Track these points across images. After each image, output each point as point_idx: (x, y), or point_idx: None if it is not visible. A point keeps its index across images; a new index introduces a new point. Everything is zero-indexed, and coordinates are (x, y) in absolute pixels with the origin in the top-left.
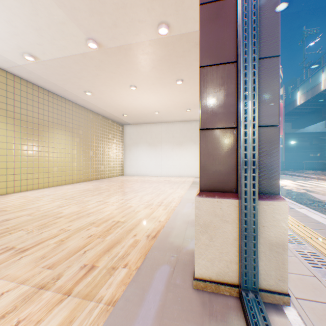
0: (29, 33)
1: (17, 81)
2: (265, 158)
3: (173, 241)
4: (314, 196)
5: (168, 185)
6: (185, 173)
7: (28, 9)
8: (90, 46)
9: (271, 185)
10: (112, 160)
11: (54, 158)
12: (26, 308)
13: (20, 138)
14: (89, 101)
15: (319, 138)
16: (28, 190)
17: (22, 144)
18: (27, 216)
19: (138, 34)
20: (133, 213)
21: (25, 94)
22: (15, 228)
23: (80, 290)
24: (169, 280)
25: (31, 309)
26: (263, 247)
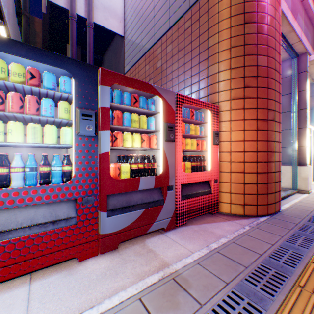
0: None
1: None
2: (301, 155)
3: None
4: None
5: None
6: None
7: None
8: None
9: (303, 162)
10: None
11: None
12: None
13: None
14: None
15: None
16: None
17: None
18: None
19: None
20: None
21: None
22: None
23: None
24: None
25: None
26: (300, 179)
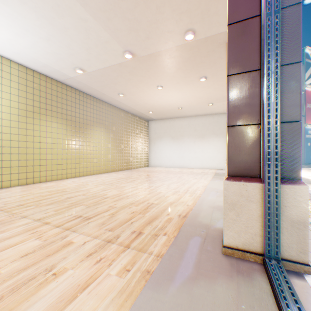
0: (81, 52)
1: (68, 90)
2: (286, 149)
3: (202, 220)
4: None
5: (191, 176)
6: (207, 165)
7: (83, 35)
8: (126, 57)
9: (293, 171)
10: (139, 152)
11: (94, 151)
12: (103, 252)
13: (70, 135)
14: (121, 101)
15: None
16: (76, 177)
17: (72, 140)
18: (82, 196)
19: (166, 43)
20: (163, 197)
21: (74, 100)
22: (77, 204)
23: (135, 246)
24: (202, 246)
25: (106, 253)
26: (284, 223)
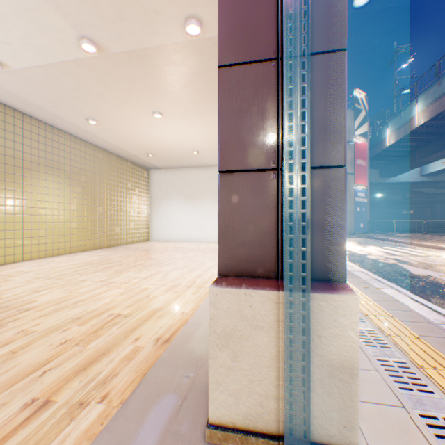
0: None
1: None
2: (322, 220)
3: (195, 347)
4: (406, 269)
5: (210, 255)
6: None
7: None
8: (86, 49)
9: (333, 266)
10: (133, 219)
11: (41, 216)
12: None
13: None
14: (96, 133)
15: (413, 191)
16: None
17: None
18: None
19: (156, 34)
20: (146, 300)
21: None
22: None
23: None
24: (170, 425)
25: None
26: (318, 371)
